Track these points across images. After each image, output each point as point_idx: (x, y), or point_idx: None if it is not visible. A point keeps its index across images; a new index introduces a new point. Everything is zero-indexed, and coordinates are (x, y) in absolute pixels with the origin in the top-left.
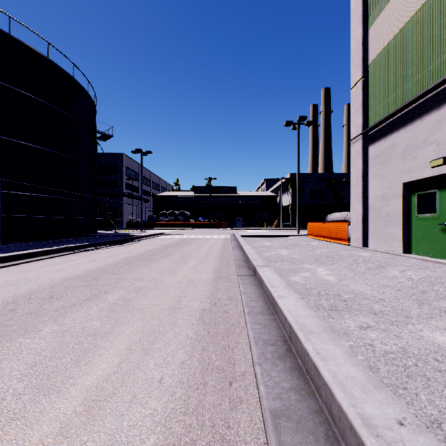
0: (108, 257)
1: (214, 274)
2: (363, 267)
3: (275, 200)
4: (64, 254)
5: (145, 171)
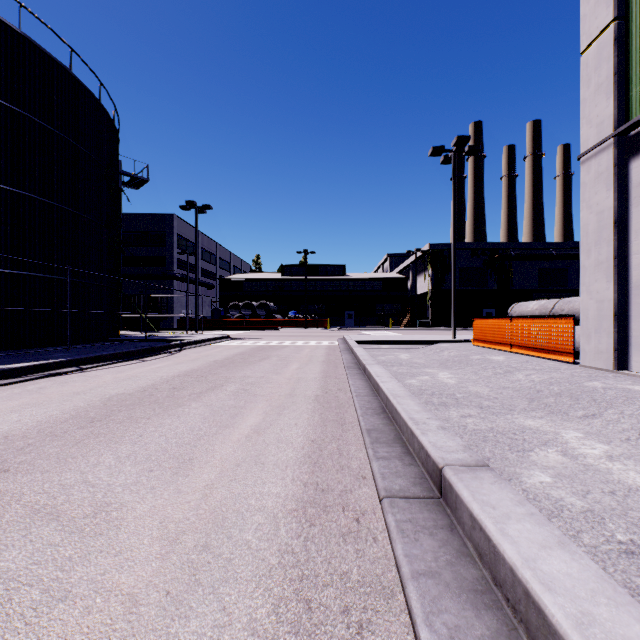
0: (74, 395)
1: (303, 474)
2: None
3: (405, 285)
4: None
5: (208, 241)
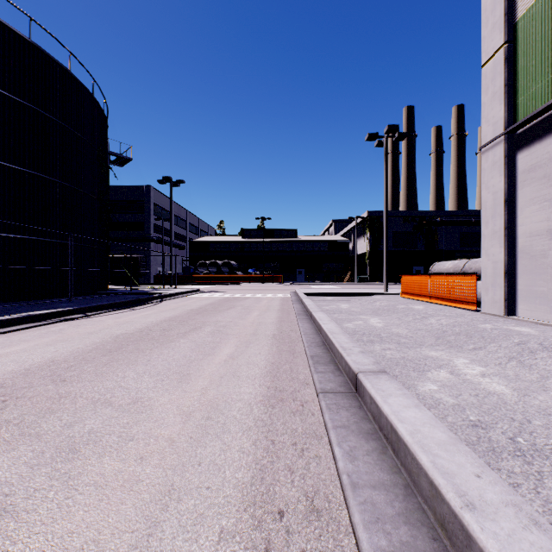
0: (89, 334)
1: (266, 382)
2: (551, 362)
3: (347, 246)
4: (21, 327)
5: (179, 209)
